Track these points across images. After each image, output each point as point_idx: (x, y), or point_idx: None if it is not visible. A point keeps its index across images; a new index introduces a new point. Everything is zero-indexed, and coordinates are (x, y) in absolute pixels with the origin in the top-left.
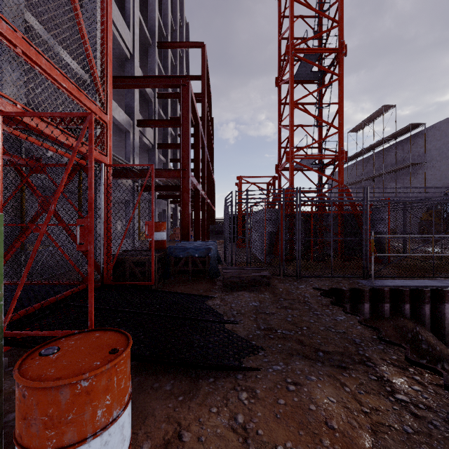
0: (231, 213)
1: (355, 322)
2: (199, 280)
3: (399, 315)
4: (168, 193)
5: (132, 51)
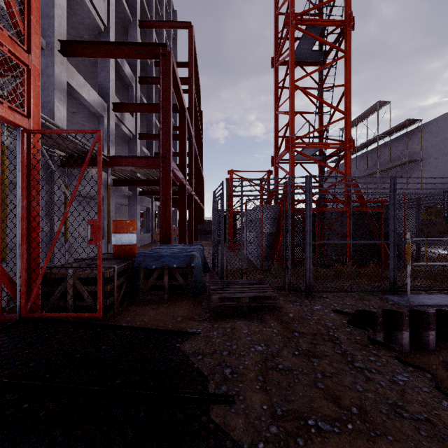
0: (221, 209)
1: (431, 388)
2: (178, 300)
3: (447, 346)
4: (151, 189)
5: (107, 23)
